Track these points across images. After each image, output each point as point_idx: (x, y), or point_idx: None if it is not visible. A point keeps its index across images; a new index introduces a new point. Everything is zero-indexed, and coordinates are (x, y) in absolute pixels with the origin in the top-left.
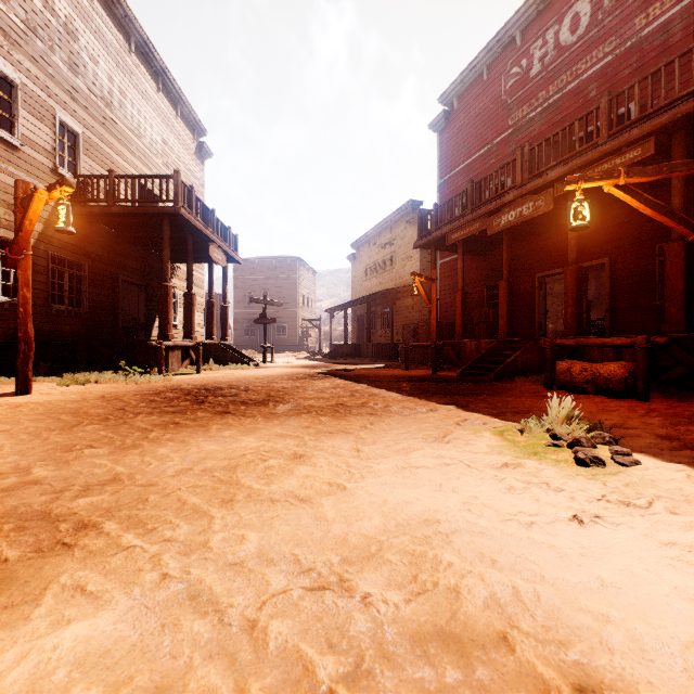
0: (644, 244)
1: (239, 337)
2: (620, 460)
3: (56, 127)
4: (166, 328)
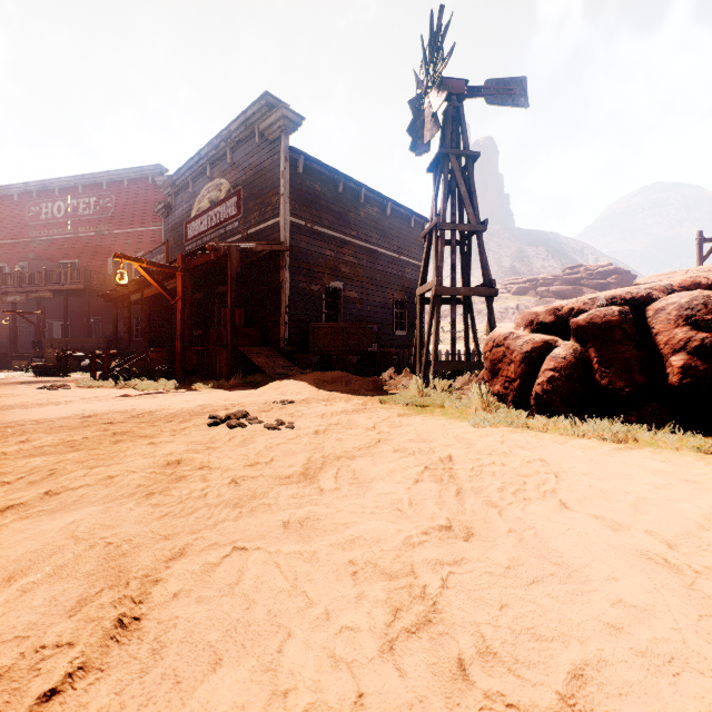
0: (82, 316)
1: None
2: None
3: None
4: None
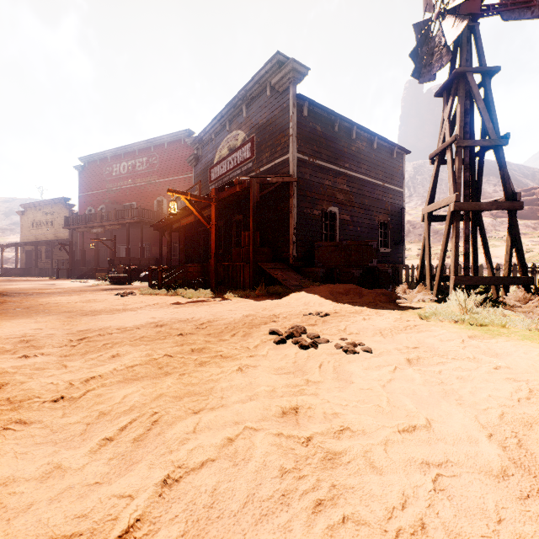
0: (138, 242)
1: None
2: (78, 282)
3: None
4: None
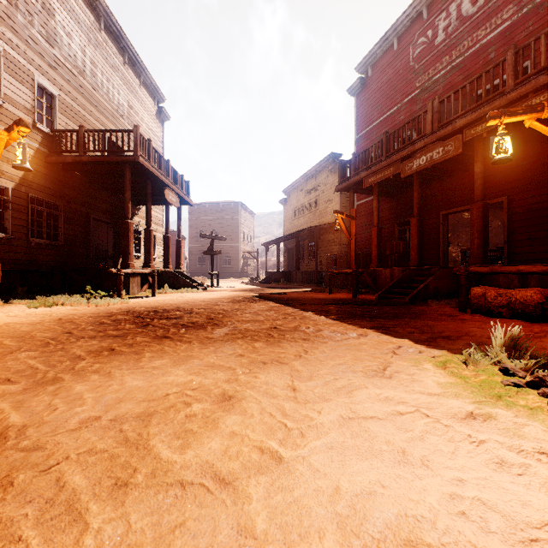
0: (540, 184)
1: (193, 266)
2: None
3: (35, 89)
4: (127, 258)
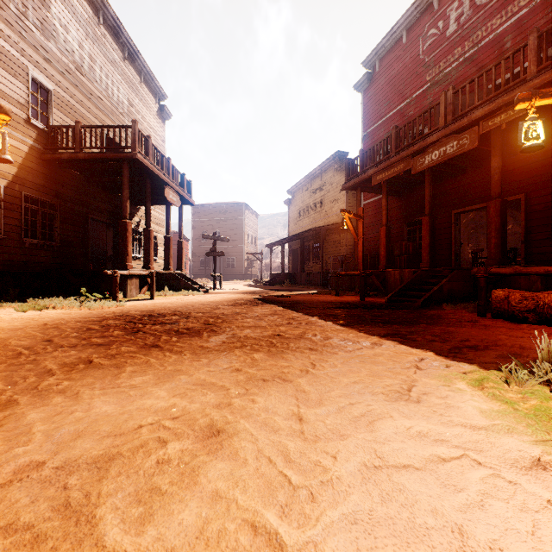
0: None
1: (196, 268)
2: None
3: (29, 83)
4: (125, 259)
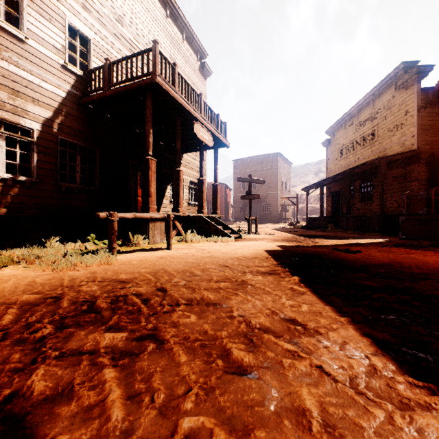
0: None
1: (236, 213)
2: None
3: (66, 29)
4: (147, 200)
